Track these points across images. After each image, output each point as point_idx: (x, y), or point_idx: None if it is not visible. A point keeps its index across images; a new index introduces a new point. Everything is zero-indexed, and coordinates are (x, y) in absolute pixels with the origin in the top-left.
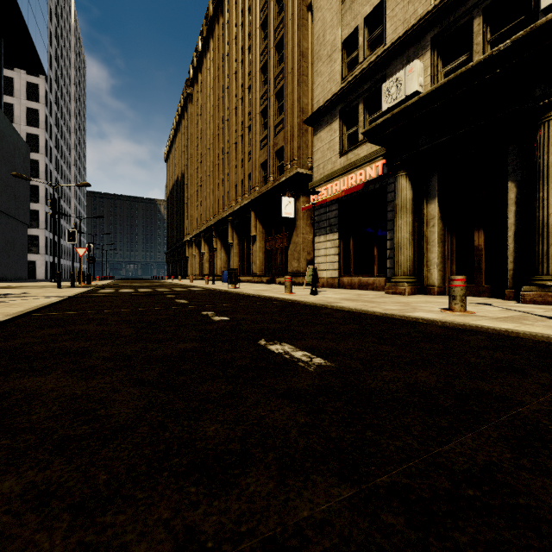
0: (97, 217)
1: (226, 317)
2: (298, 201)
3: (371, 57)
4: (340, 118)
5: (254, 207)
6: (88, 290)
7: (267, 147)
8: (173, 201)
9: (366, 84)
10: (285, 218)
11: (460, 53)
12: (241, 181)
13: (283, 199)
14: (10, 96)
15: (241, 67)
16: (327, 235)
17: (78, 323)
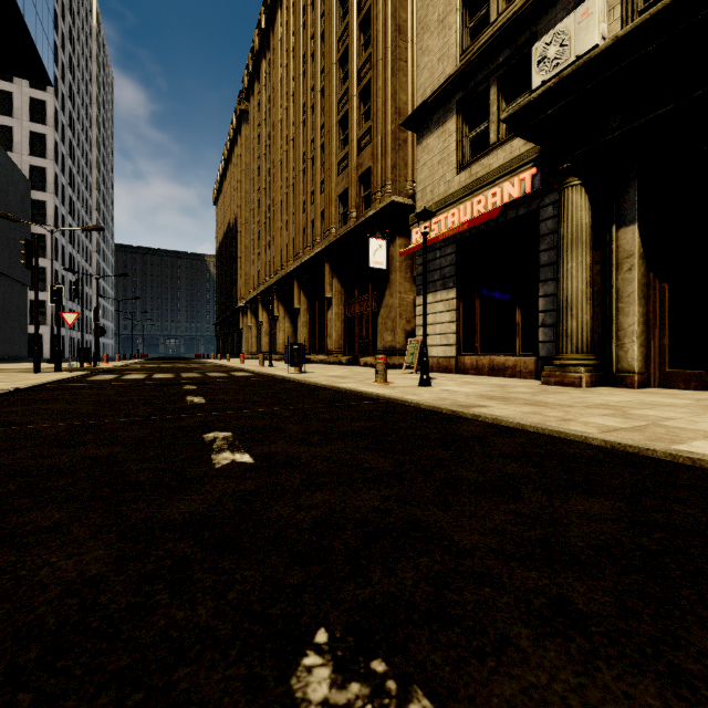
0: (120, 276)
1: (247, 455)
2: (393, 245)
3: (510, 10)
4: (458, 113)
5: (328, 257)
6: (75, 376)
7: (348, 170)
8: (224, 255)
9: (503, 53)
10: (374, 271)
11: None
12: (311, 222)
13: (370, 242)
14: (9, 116)
15: (312, 63)
16: (438, 292)
17: None
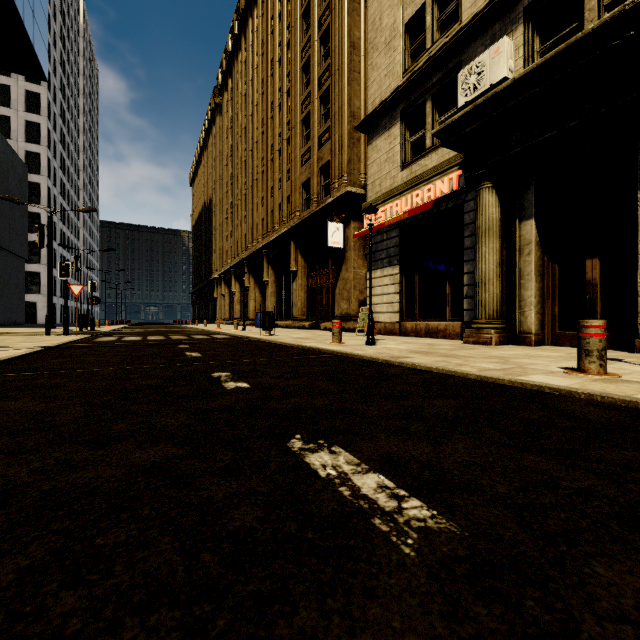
0: (108, 250)
1: (245, 383)
2: (348, 227)
3: (442, 40)
4: (401, 121)
5: (293, 236)
6: (83, 338)
7: (310, 162)
8: (200, 232)
9: (436, 75)
10: (332, 249)
11: (564, 25)
12: (278, 205)
13: (329, 225)
14: (6, 107)
15: (279, 68)
16: (385, 268)
17: (7, 396)
